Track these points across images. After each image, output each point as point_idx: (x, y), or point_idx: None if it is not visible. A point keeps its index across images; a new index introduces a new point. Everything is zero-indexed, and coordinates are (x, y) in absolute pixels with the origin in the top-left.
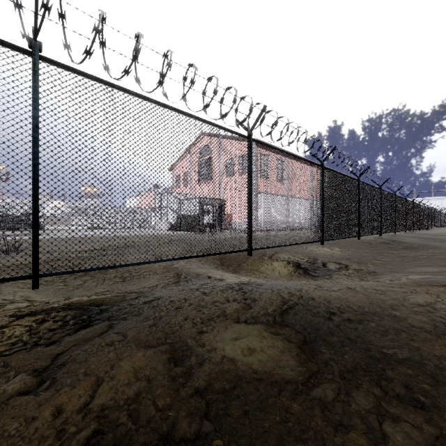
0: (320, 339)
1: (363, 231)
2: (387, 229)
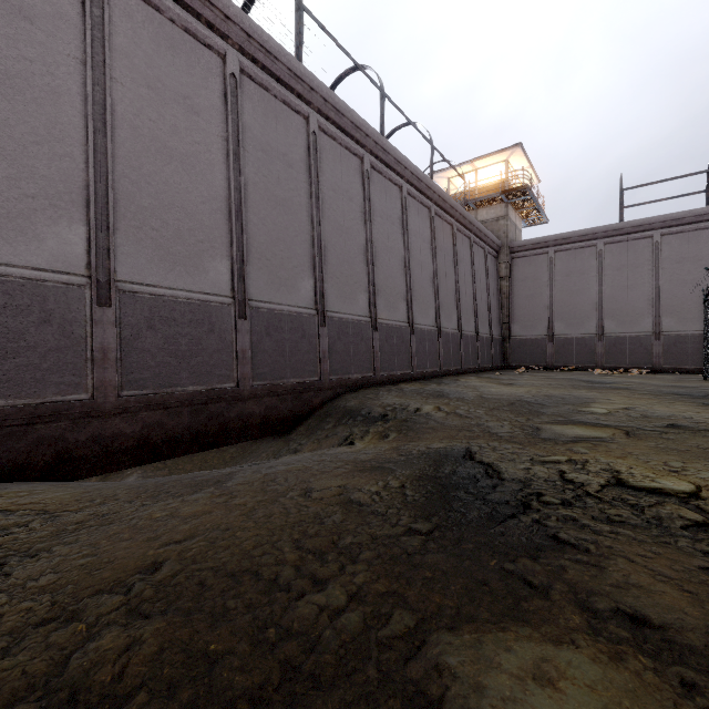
0: None
1: None
2: None
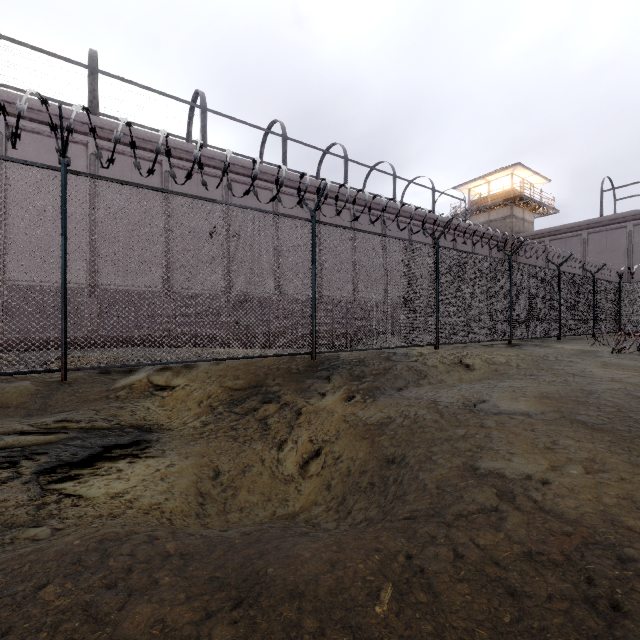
0: None
1: None
2: None
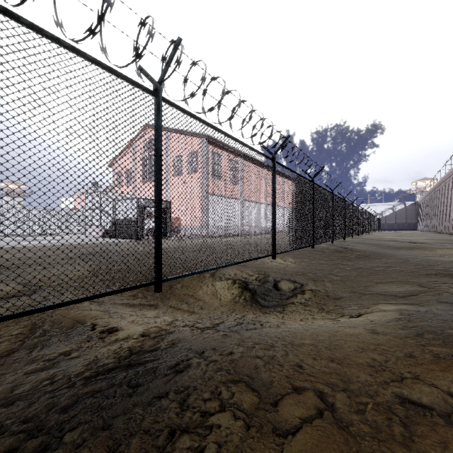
0: None
1: (317, 239)
2: (338, 235)
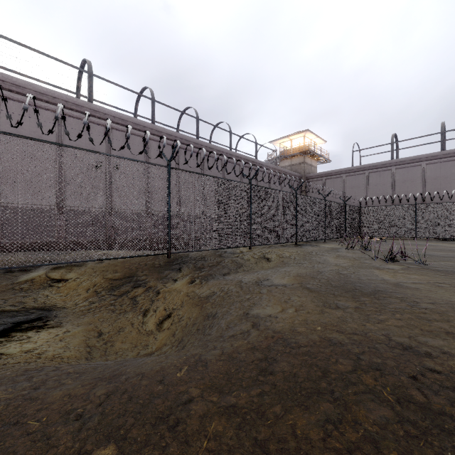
0: None
1: None
2: None
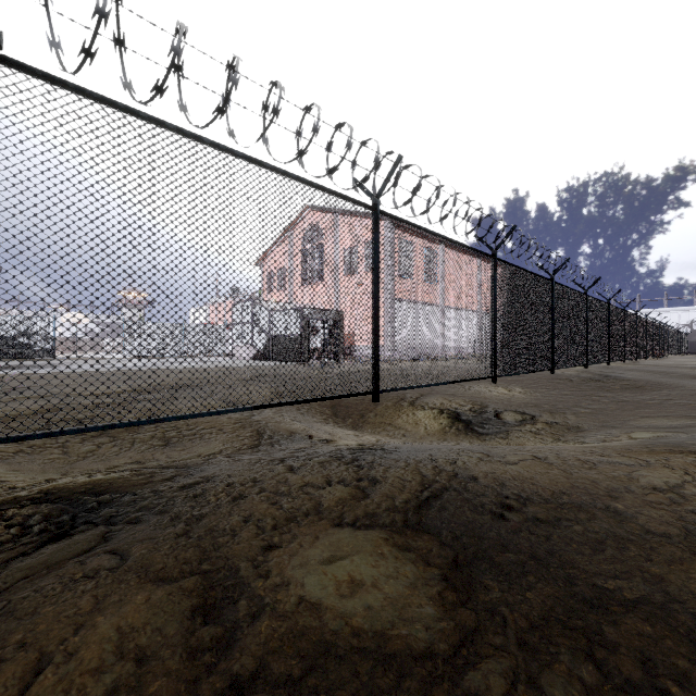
0: (484, 558)
1: (559, 361)
2: (597, 358)
